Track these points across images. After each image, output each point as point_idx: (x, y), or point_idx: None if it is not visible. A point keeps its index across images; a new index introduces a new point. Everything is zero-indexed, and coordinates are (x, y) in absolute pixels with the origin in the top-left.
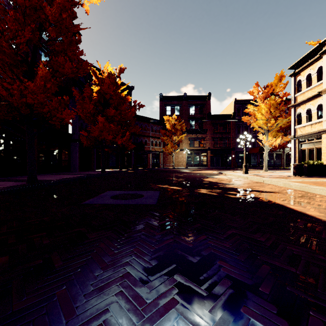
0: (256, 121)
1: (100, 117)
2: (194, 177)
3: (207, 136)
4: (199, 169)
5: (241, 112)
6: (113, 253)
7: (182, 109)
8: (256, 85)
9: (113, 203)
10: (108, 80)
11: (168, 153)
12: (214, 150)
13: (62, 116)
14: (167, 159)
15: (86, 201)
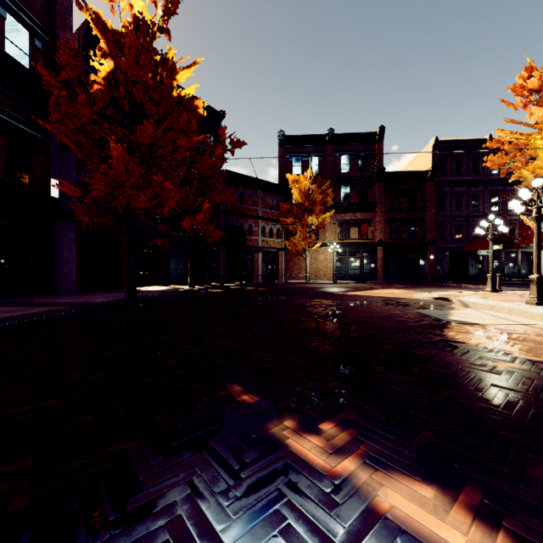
0: (534, 163)
1: (114, 146)
2: (391, 316)
3: (376, 216)
4: (363, 285)
5: (448, 167)
6: None
7: (325, 162)
8: (527, 73)
9: None
10: (133, 37)
11: (296, 252)
12: (392, 244)
13: None
14: (293, 263)
15: None
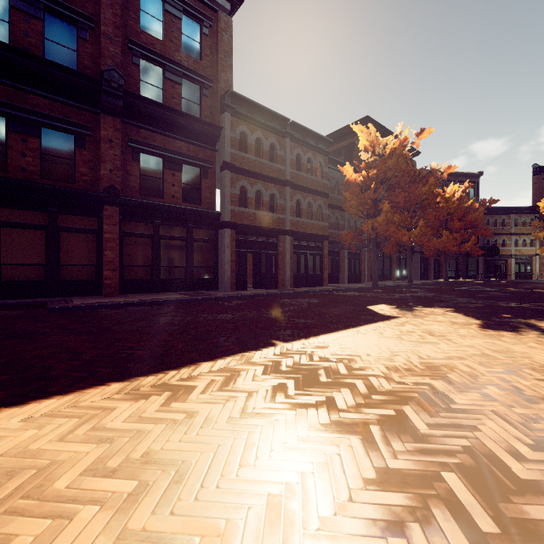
0: None
1: (444, 232)
2: None
3: None
4: None
5: None
6: (474, 292)
7: None
8: None
9: (469, 289)
10: (452, 198)
11: None
12: None
13: (430, 245)
14: None
15: (455, 288)
